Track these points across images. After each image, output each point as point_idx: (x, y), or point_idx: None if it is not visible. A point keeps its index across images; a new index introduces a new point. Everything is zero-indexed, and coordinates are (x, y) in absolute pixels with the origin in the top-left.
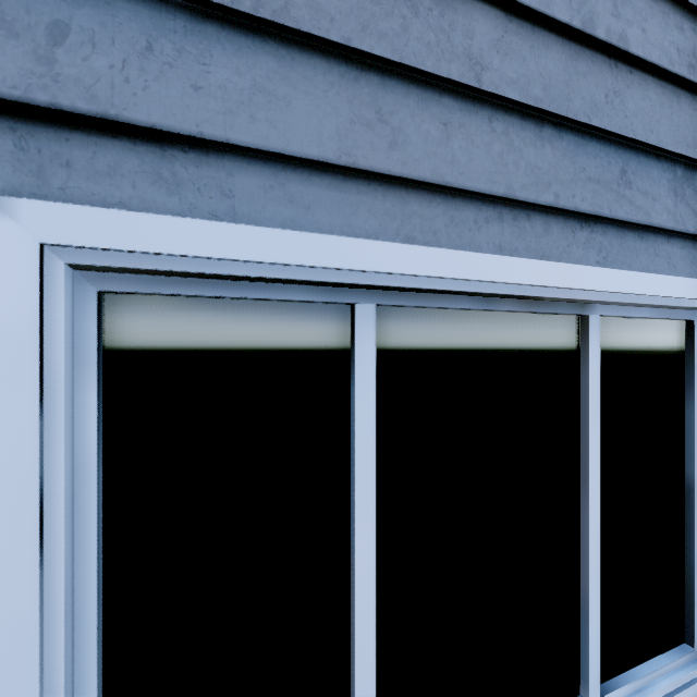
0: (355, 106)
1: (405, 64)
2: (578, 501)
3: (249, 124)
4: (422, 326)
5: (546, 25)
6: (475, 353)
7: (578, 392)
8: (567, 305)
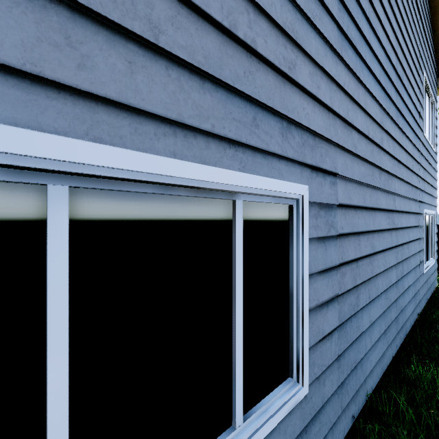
0: (43, 27)
1: (93, 9)
2: (231, 310)
3: None
4: (116, 203)
5: (207, 19)
6: (160, 223)
7: (231, 246)
8: (222, 193)
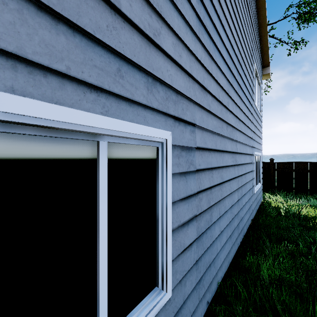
0: None
1: None
2: (96, 242)
3: None
4: None
5: None
6: None
7: (96, 183)
8: (83, 134)
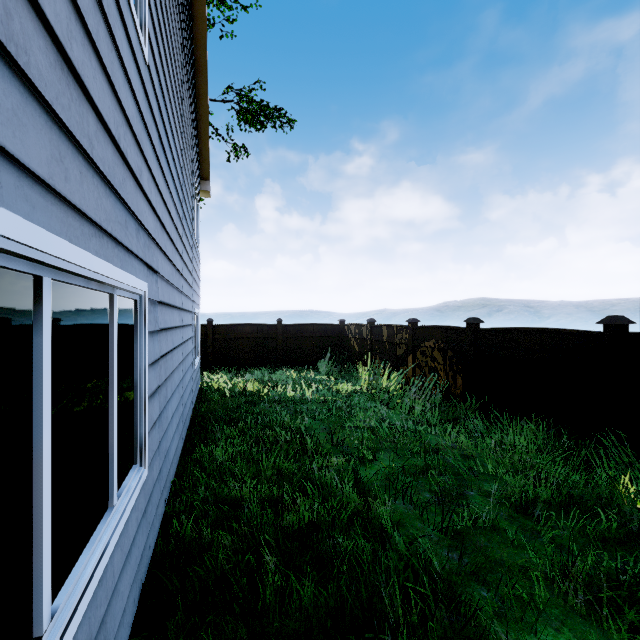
0: (52, 146)
1: (71, 131)
2: (109, 398)
3: (13, 138)
4: (61, 294)
5: (107, 131)
6: (79, 313)
7: (109, 337)
8: (110, 288)
